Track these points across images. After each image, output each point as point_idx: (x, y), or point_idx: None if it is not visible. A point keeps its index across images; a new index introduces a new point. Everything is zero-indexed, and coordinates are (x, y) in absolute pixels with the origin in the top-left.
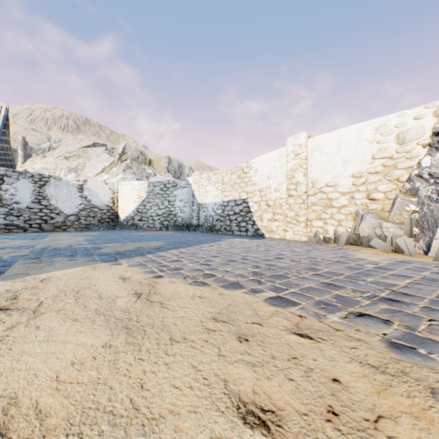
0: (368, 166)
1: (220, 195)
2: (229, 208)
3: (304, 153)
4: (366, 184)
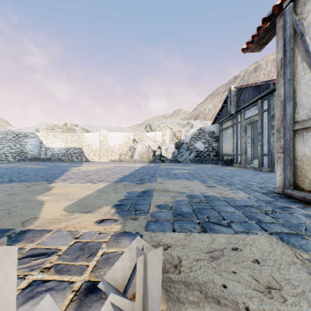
0: (122, 143)
1: (64, 145)
2: (71, 151)
3: (106, 136)
4: (122, 147)
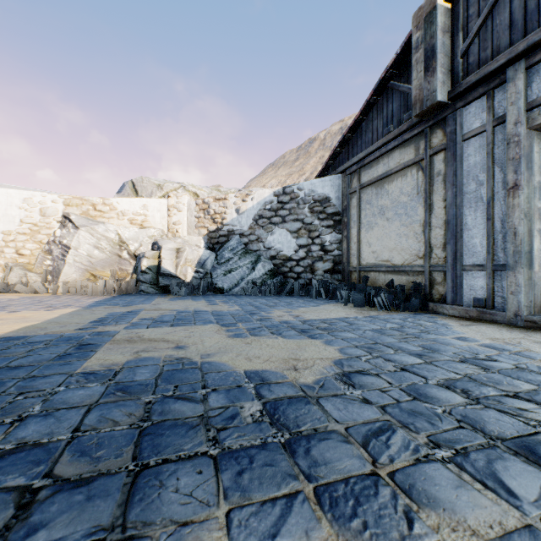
0: (18, 227)
1: None
2: None
3: None
4: (16, 241)
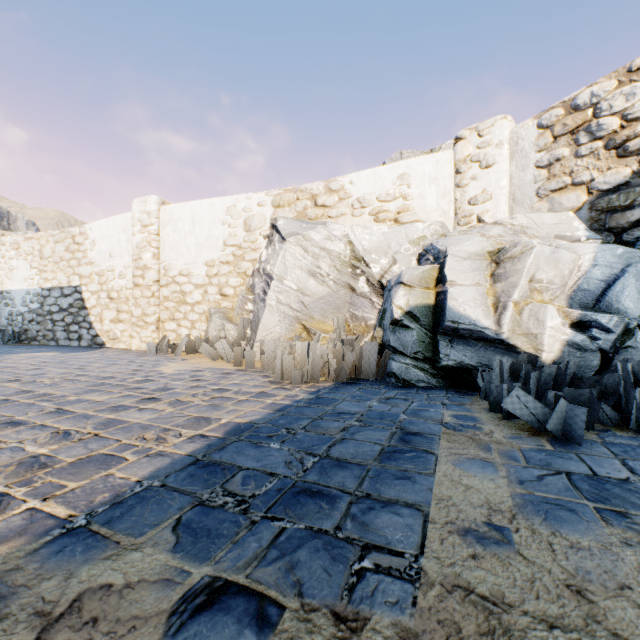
0: (220, 253)
1: (37, 278)
2: (52, 301)
3: (155, 225)
4: (219, 275)
